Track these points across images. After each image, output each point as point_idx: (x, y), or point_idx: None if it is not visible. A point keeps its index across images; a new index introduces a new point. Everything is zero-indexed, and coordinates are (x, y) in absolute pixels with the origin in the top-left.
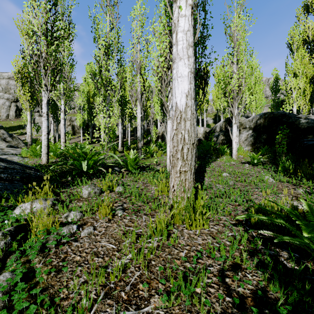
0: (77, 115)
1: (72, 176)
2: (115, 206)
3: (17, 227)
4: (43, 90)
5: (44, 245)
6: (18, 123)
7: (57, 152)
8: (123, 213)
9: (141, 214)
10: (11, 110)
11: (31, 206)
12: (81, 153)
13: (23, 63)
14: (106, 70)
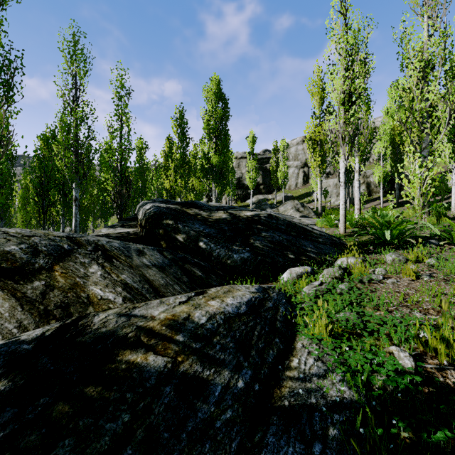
0: (373, 166)
1: (374, 245)
2: (421, 273)
3: (344, 268)
4: (341, 159)
5: (361, 279)
6: (305, 191)
7: (352, 221)
8: (429, 278)
9: (453, 283)
10: (299, 177)
11: (347, 260)
12: (383, 222)
13: (314, 127)
14: (421, 101)
